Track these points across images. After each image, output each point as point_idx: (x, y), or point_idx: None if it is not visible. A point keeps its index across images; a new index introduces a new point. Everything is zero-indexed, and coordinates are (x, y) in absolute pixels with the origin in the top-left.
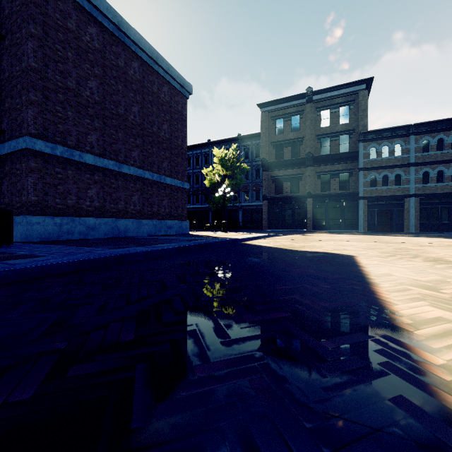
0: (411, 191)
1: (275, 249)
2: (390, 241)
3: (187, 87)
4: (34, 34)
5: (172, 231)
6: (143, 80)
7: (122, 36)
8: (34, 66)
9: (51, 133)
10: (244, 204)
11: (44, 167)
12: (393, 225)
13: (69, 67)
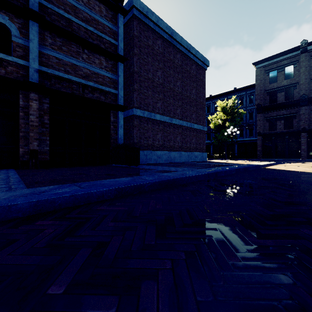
0: None
1: (308, 173)
2: None
3: (206, 62)
4: (136, 53)
5: (197, 159)
6: (182, 64)
7: (172, 40)
8: (136, 70)
9: (142, 105)
10: (239, 139)
11: (139, 124)
12: None
13: (149, 66)
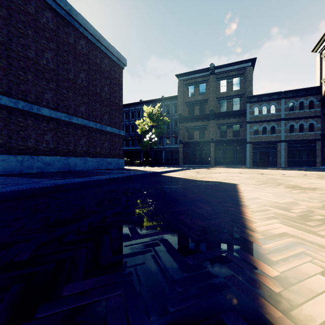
0: (282, 138)
1: (182, 179)
2: (265, 173)
3: (123, 60)
4: None
5: (111, 166)
6: (88, 54)
7: (72, 20)
8: None
9: (14, 92)
10: (166, 146)
11: (8, 117)
12: (269, 162)
13: (29, 41)
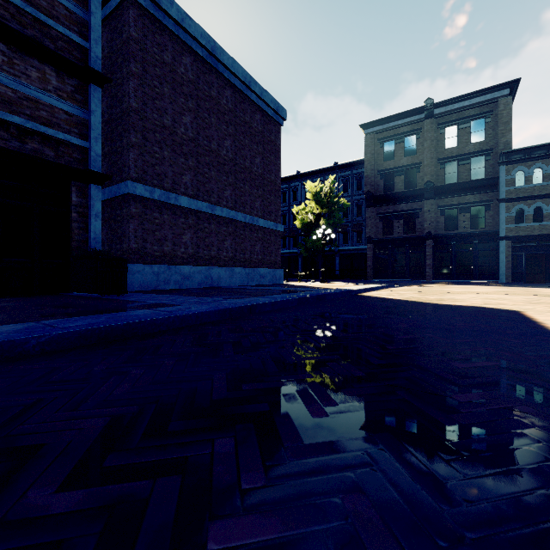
0: None
1: (409, 302)
2: None
3: (281, 112)
4: (134, 72)
5: (265, 280)
6: (235, 109)
7: (215, 62)
8: (134, 106)
9: (150, 176)
10: (342, 248)
11: (143, 213)
12: (549, 274)
13: (165, 103)
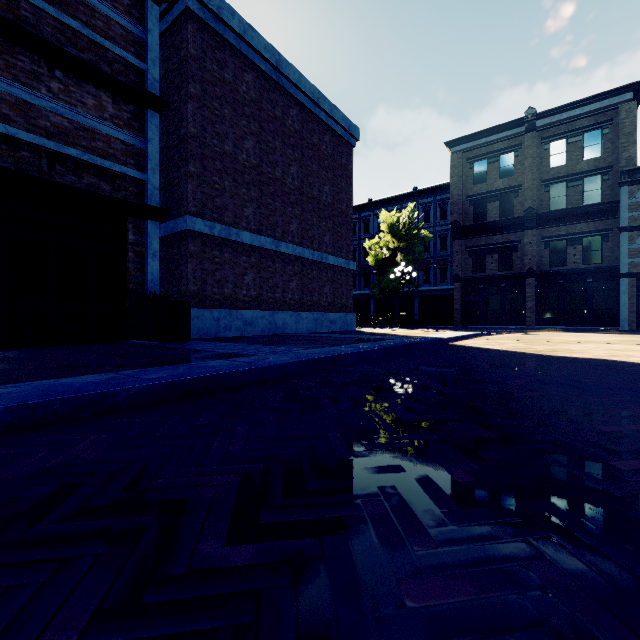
0: None
1: (515, 353)
2: None
3: (353, 131)
4: (193, 94)
5: (335, 327)
6: (301, 130)
7: (280, 78)
8: (193, 131)
9: (209, 210)
10: (423, 288)
11: (202, 251)
12: None
13: (226, 127)
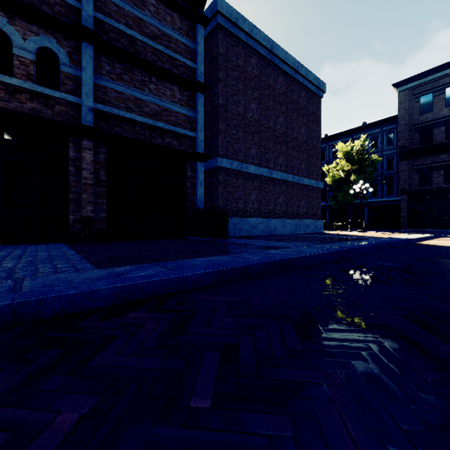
0: None
1: None
2: None
3: (322, 86)
4: (221, 78)
5: (309, 230)
6: (286, 91)
7: (272, 57)
8: (221, 102)
9: (230, 152)
10: (371, 200)
11: (226, 179)
12: None
13: (239, 97)
